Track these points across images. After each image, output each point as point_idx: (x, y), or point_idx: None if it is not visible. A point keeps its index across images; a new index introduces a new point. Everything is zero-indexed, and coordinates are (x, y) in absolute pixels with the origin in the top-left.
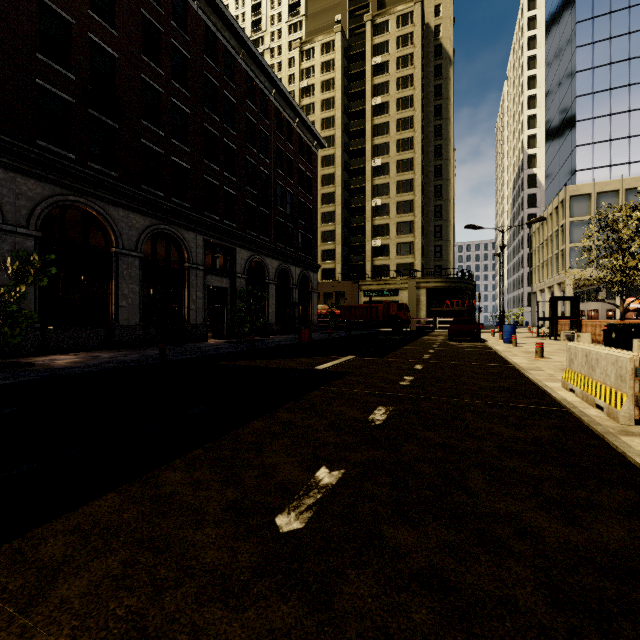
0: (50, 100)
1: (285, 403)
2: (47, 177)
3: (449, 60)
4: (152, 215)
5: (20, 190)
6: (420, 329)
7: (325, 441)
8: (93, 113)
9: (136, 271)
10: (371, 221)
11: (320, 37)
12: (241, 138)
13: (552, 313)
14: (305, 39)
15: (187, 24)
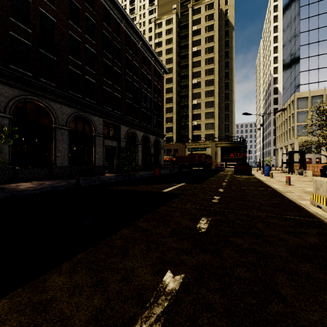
0: (18, 43)
1: (144, 215)
2: (16, 85)
3: (232, 27)
4: (75, 107)
5: (0, 92)
6: (217, 168)
7: (169, 246)
8: (42, 51)
9: (66, 137)
10: (191, 112)
11: (165, 16)
12: (123, 67)
13: (290, 160)
14: (157, 17)
15: (94, 5)
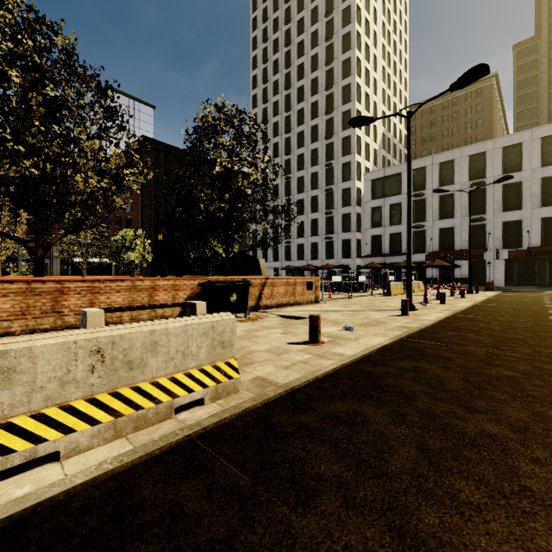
0: None
1: None
2: None
3: None
4: None
5: None
6: None
7: None
8: None
9: None
10: None
11: None
12: None
13: None
14: None
15: None
